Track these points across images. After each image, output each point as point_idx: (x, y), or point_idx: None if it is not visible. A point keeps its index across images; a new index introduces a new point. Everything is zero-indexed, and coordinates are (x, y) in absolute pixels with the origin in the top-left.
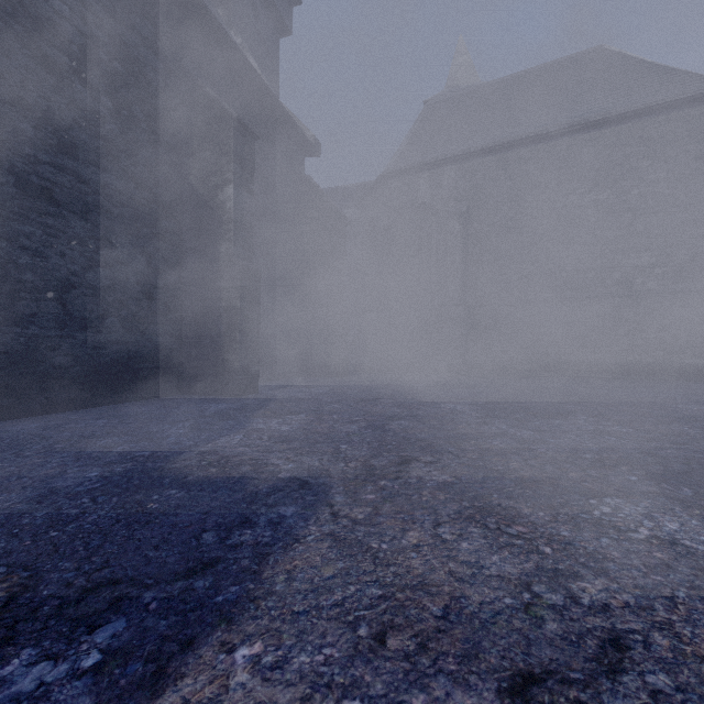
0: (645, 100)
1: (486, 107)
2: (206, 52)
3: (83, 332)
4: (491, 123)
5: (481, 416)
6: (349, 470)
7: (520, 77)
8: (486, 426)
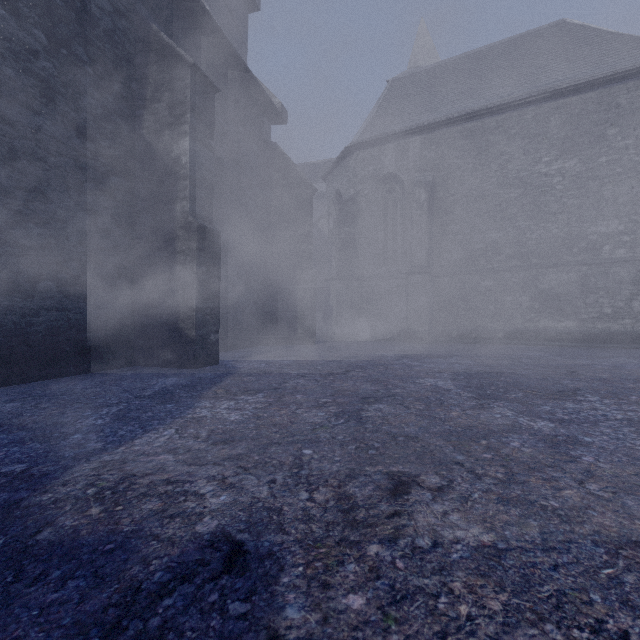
0: (612, 67)
1: (450, 80)
2: (163, 1)
3: (7, 297)
4: (455, 95)
5: (472, 396)
6: (314, 510)
7: (483, 52)
8: (487, 412)
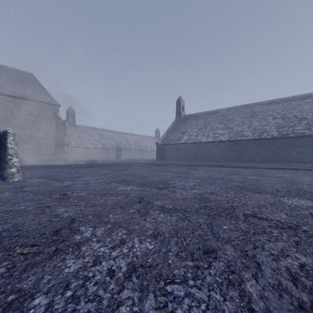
0: (42, 99)
1: None
2: None
3: None
4: None
5: None
6: None
7: (6, 68)
8: None
